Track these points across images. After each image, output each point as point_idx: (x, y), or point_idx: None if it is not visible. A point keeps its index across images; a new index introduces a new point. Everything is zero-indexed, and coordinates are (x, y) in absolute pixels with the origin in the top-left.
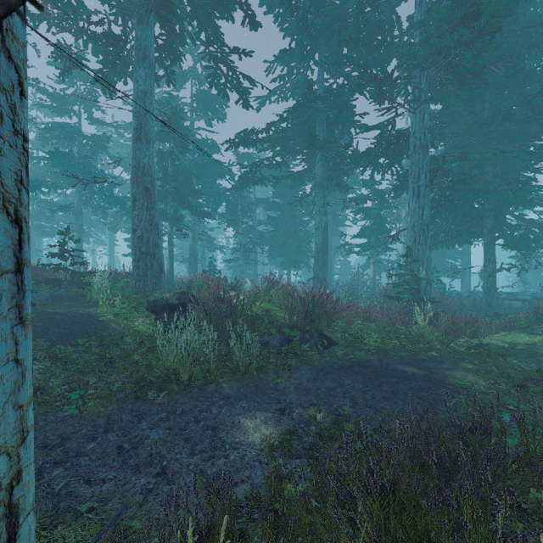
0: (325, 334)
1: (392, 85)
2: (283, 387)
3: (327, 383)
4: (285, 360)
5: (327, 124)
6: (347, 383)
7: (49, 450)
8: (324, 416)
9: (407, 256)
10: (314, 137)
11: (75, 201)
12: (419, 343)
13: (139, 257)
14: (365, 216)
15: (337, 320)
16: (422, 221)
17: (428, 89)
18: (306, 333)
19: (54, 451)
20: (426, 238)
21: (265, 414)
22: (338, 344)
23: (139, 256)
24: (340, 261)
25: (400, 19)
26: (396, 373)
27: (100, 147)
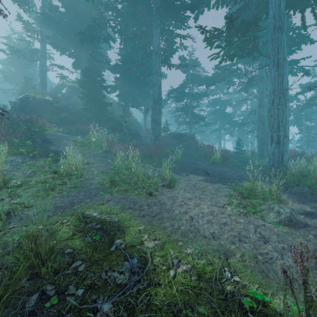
0: None
1: None
2: None
3: None
4: None
5: None
6: None
7: None
8: None
9: None
10: None
11: (218, 127)
12: None
13: (260, 145)
14: None
15: None
16: None
17: None
18: None
19: None
20: None
21: None
22: None
23: (260, 145)
24: None
25: None
26: None
27: (228, 104)
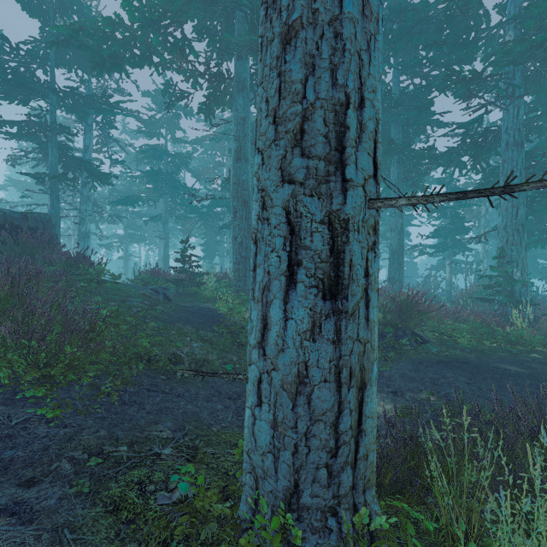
0: (415, 332)
1: (481, 83)
2: (388, 374)
3: (429, 374)
4: (384, 352)
5: (402, 125)
6: (449, 376)
7: (233, 401)
8: (435, 399)
9: (500, 257)
10: (393, 142)
11: (163, 212)
12: (519, 344)
13: (239, 261)
14: (440, 216)
15: (426, 319)
16: (517, 220)
17: (524, 83)
18: (399, 330)
19: (237, 402)
20: (521, 239)
21: (380, 394)
22: (430, 341)
23: (239, 260)
24: (406, 263)
25: (488, 12)
26: (498, 370)
27: (183, 163)
